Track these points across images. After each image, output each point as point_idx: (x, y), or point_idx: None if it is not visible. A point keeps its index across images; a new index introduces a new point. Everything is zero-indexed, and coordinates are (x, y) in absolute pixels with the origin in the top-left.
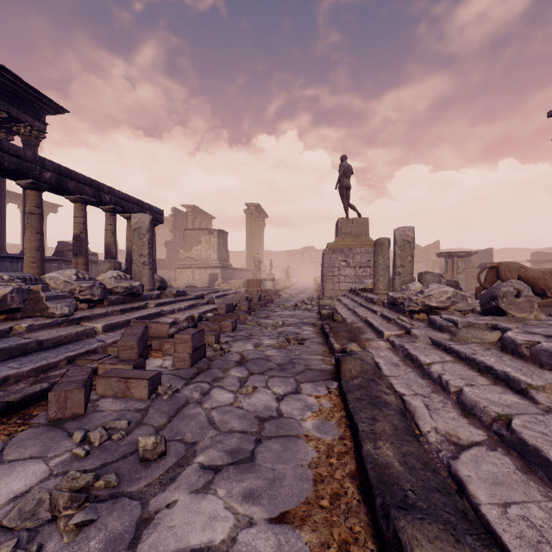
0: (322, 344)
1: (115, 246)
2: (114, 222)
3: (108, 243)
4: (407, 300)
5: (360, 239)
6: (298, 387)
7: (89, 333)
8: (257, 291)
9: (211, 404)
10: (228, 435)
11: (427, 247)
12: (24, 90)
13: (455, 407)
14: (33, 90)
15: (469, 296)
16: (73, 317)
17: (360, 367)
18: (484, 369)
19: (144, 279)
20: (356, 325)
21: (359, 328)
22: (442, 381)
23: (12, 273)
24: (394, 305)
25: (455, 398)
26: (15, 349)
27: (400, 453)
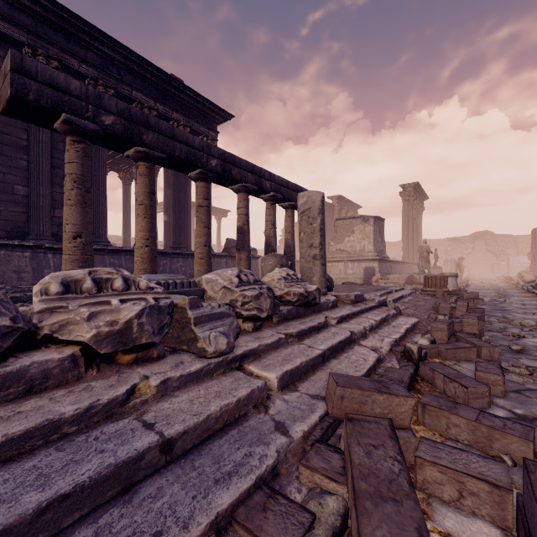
0: None
1: (274, 238)
2: (274, 212)
3: (268, 236)
4: None
5: None
6: None
7: (257, 397)
8: (442, 293)
9: None
10: None
11: None
12: (202, 105)
13: None
14: (207, 103)
15: None
16: (233, 355)
17: None
18: None
19: (314, 278)
20: None
21: None
22: None
23: (160, 276)
24: None
25: None
26: (110, 479)
27: None
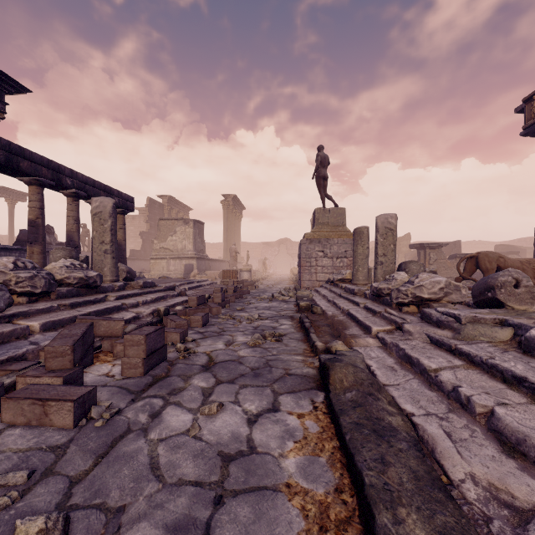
0: (302, 341)
1: (78, 233)
2: (77, 208)
3: (70, 231)
4: (395, 291)
5: (338, 229)
6: (276, 401)
7: (20, 333)
8: (233, 282)
9: (160, 432)
10: (174, 492)
11: (398, 239)
12: None
13: (489, 438)
14: None
15: (463, 286)
16: (3, 314)
17: (354, 376)
18: (512, 380)
19: (106, 268)
20: (338, 318)
21: (341, 321)
22: (459, 396)
23: None
24: (378, 297)
25: (485, 423)
26: None
27: (435, 530)
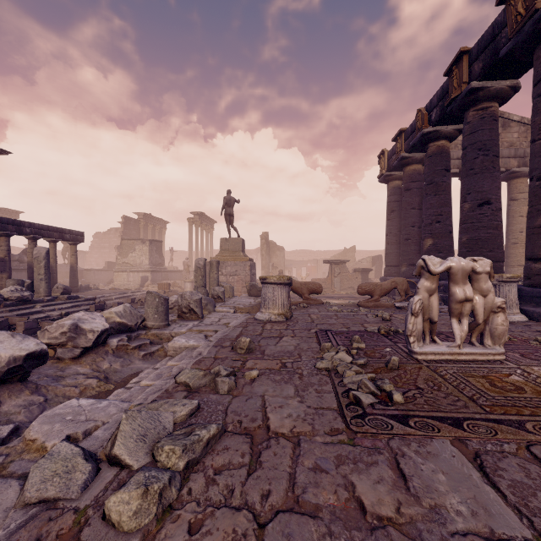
0: None
1: None
2: (35, 247)
3: (30, 261)
4: None
5: (234, 254)
6: None
7: None
8: (164, 292)
9: None
10: None
11: (345, 251)
12: None
13: None
14: None
15: None
16: None
17: None
18: None
19: (41, 289)
20: None
21: None
22: None
23: None
24: None
25: None
26: None
27: None
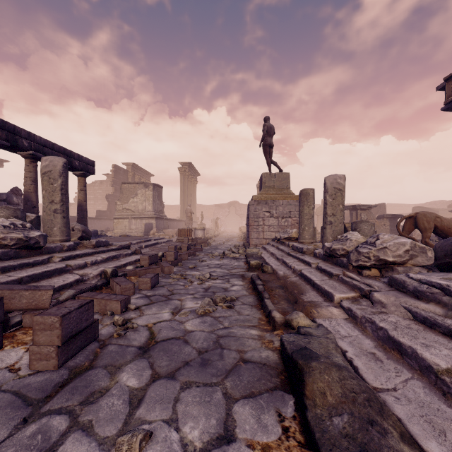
0: (255, 307)
1: (35, 194)
2: (34, 170)
3: (27, 191)
4: (355, 253)
5: (282, 192)
6: (229, 417)
7: None
8: (188, 240)
9: None
10: None
11: None
12: None
13: None
14: None
15: (429, 248)
16: None
17: (341, 387)
18: None
19: (55, 228)
20: (291, 280)
21: (295, 284)
22: None
23: None
24: (330, 257)
25: None
26: None
27: None
